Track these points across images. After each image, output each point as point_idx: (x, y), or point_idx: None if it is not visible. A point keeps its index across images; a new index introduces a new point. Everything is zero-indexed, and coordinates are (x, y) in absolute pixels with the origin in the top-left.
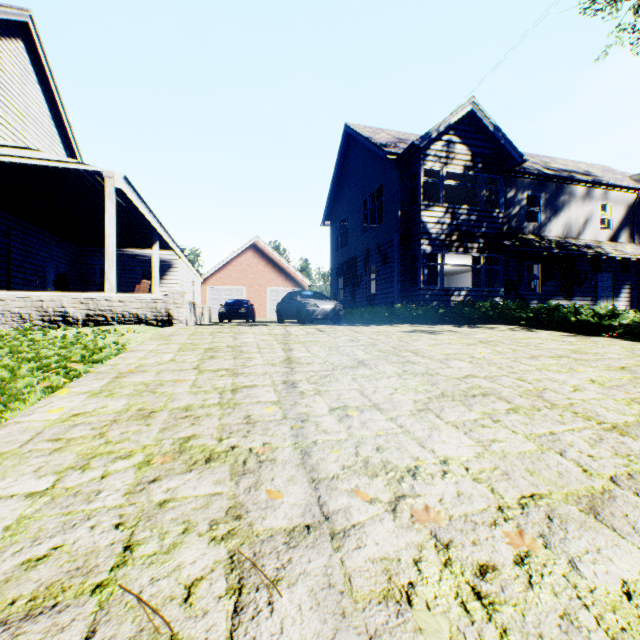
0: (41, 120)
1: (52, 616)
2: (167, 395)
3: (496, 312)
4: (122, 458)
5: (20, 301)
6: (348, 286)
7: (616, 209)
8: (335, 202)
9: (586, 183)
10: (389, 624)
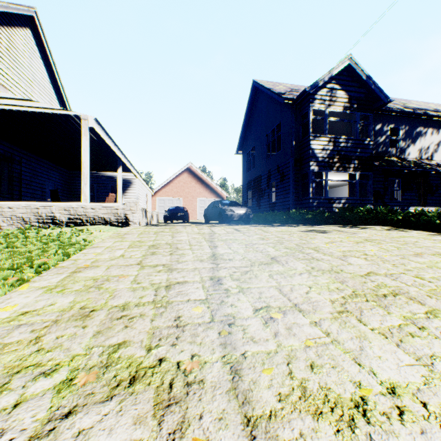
0: (43, 84)
1: None
2: (110, 291)
3: (371, 216)
4: (45, 374)
5: (23, 208)
6: (255, 197)
7: None
8: (245, 137)
9: (437, 117)
10: None
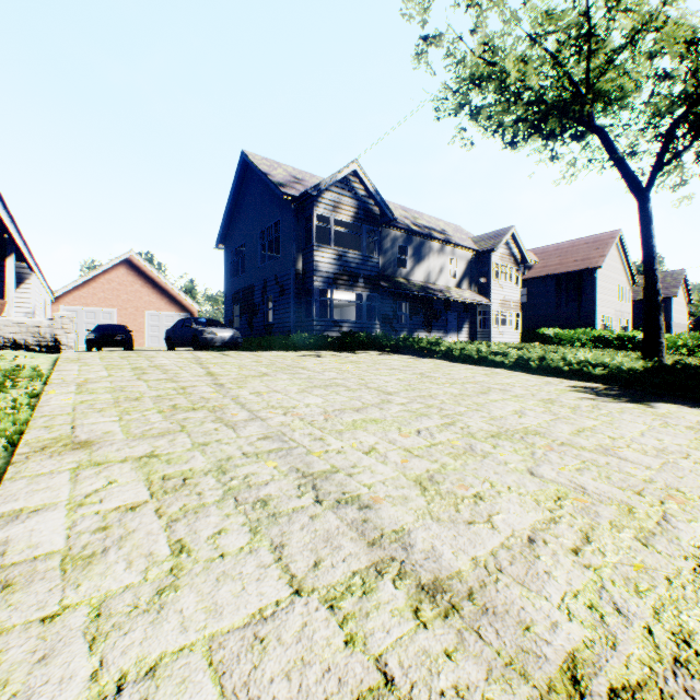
0: None
1: (172, 435)
2: (137, 392)
3: (370, 341)
4: (146, 411)
5: None
6: (245, 314)
7: (460, 263)
8: (231, 226)
9: (440, 241)
10: (283, 428)
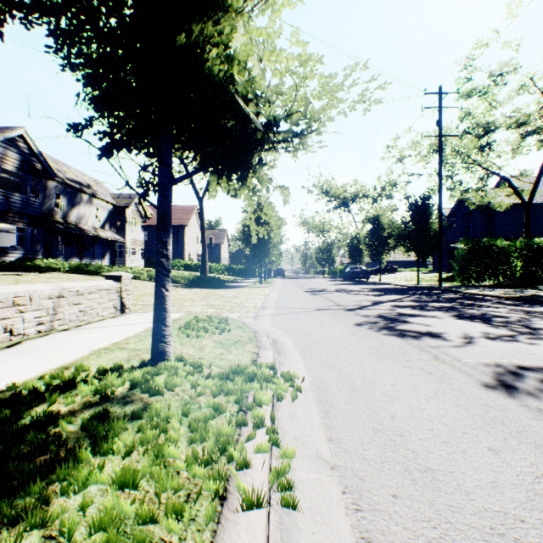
0: None
1: None
2: None
3: (47, 265)
4: None
5: None
6: None
7: (105, 212)
8: None
9: (90, 195)
10: None
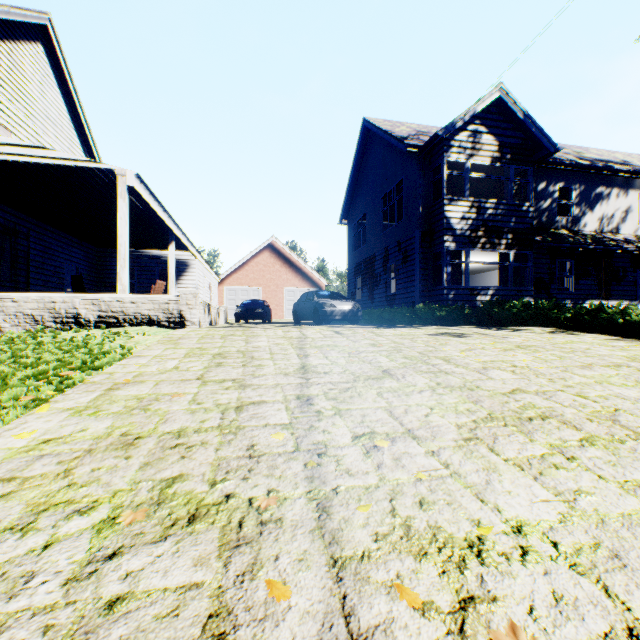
0: (60, 123)
1: None
2: (160, 414)
3: (529, 313)
4: (81, 513)
5: (33, 302)
6: (366, 286)
7: None
8: (353, 200)
9: (625, 173)
10: None
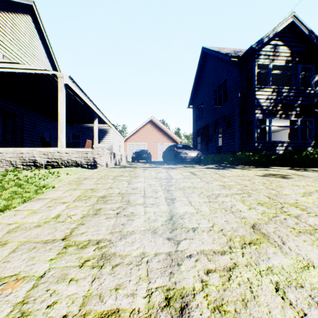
0: (41, 58)
1: None
2: None
3: None
4: None
5: (10, 153)
6: (203, 141)
7: None
8: (195, 94)
9: None
10: None
